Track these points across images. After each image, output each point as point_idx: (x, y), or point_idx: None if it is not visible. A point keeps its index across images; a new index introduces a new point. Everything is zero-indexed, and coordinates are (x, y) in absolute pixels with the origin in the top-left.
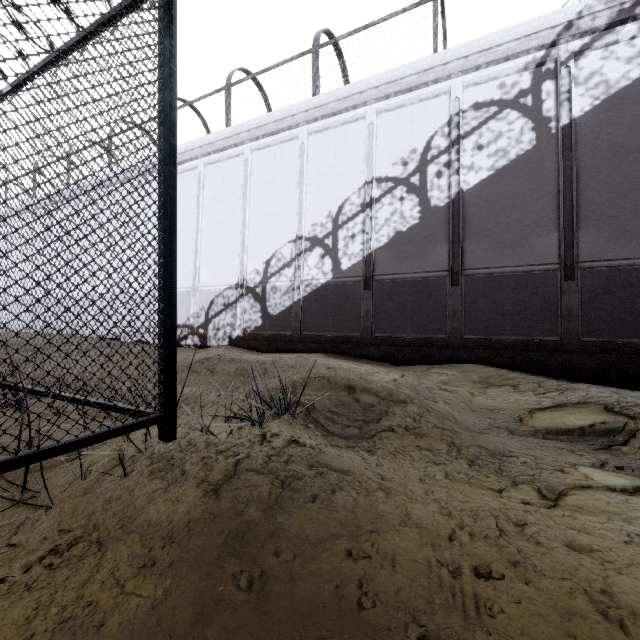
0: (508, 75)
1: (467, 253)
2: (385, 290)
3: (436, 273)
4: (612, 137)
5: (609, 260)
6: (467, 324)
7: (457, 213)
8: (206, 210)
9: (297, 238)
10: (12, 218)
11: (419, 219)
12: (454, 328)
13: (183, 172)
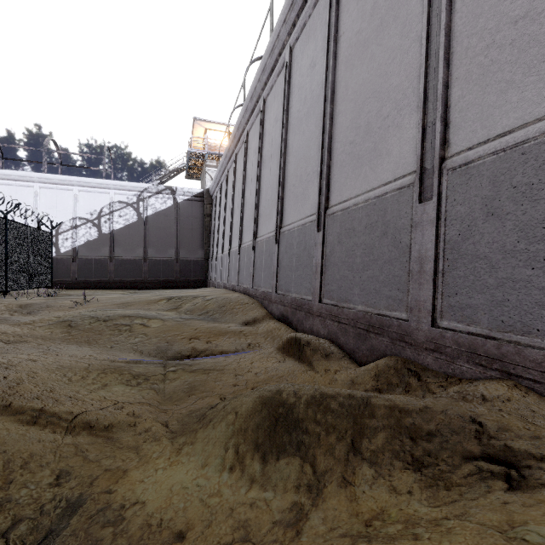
0: (130, 195)
1: (116, 251)
2: (83, 262)
3: (104, 257)
4: (157, 224)
5: (155, 257)
6: (115, 275)
7: (112, 237)
8: None
9: None
10: None
11: (98, 237)
12: (111, 276)
13: None
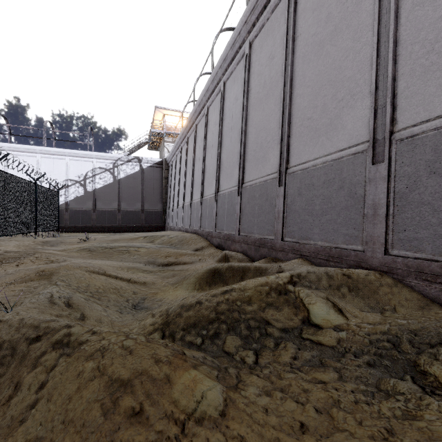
0: (108, 163)
1: (97, 204)
2: (73, 212)
3: (89, 209)
4: (128, 184)
5: (127, 209)
6: (97, 222)
7: (95, 194)
8: None
9: None
10: None
11: (84, 194)
12: (94, 223)
13: None
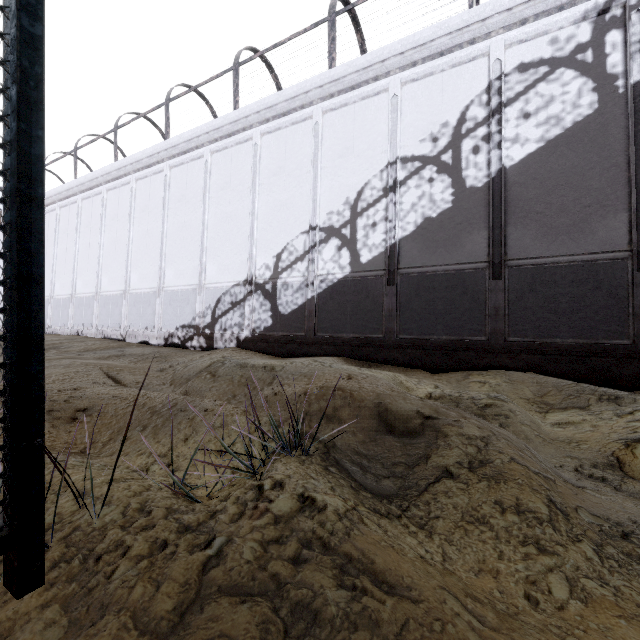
0: (562, 28)
1: (511, 240)
2: (412, 285)
3: (473, 265)
4: None
5: None
6: (511, 324)
7: (498, 194)
8: (213, 201)
9: (311, 228)
10: None
11: (452, 203)
12: (495, 329)
13: (189, 162)
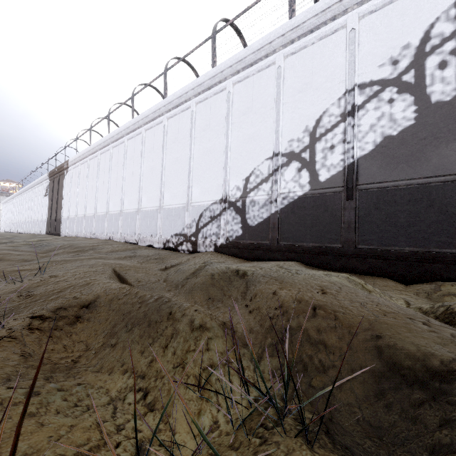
0: None
1: None
2: (371, 200)
3: (440, 178)
4: None
5: None
6: None
7: None
8: (197, 140)
9: (274, 155)
10: (79, 162)
11: (414, 119)
12: None
13: (180, 113)
